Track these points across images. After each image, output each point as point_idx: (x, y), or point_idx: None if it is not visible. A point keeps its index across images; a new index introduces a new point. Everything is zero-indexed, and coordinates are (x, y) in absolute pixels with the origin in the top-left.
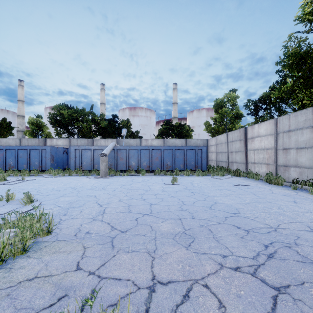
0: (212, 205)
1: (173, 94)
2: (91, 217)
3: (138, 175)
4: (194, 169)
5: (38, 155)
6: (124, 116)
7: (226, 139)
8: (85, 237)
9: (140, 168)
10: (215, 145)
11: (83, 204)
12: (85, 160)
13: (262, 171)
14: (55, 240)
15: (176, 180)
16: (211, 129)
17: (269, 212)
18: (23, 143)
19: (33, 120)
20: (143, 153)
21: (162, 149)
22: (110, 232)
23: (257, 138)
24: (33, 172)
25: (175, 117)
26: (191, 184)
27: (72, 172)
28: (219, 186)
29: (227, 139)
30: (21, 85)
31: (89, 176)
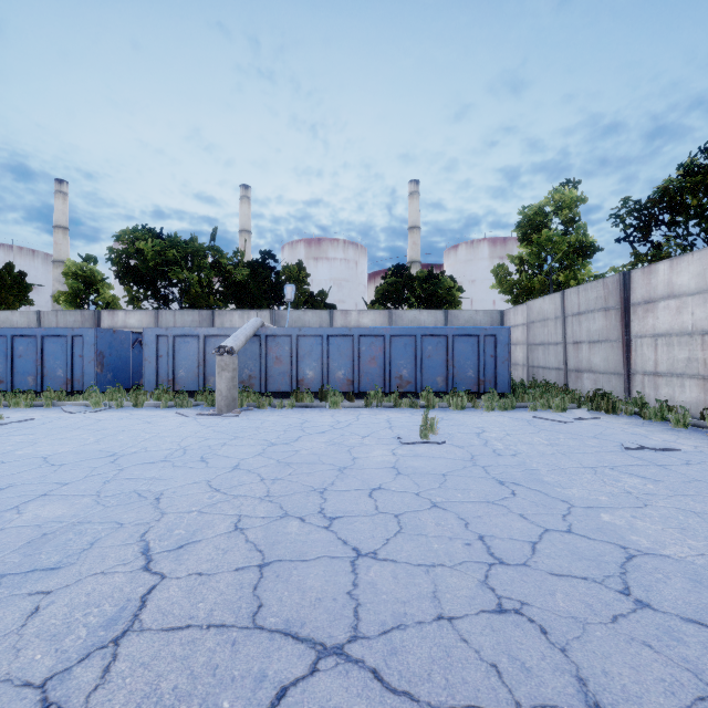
0: (624, 573)
1: (410, 207)
2: (44, 675)
3: (321, 407)
4: (474, 389)
5: (63, 352)
6: (294, 259)
7: (560, 308)
8: None
9: (327, 387)
10: (526, 326)
11: (85, 547)
12: (184, 365)
13: (687, 400)
14: None
15: (433, 427)
16: (512, 285)
17: None
18: (46, 321)
19: (74, 267)
20: (335, 347)
21: (387, 335)
22: None
23: (666, 301)
24: (46, 397)
25: (414, 260)
26: (482, 441)
27: (144, 398)
28: (578, 453)
29: (562, 307)
30: (62, 193)
31: (185, 409)
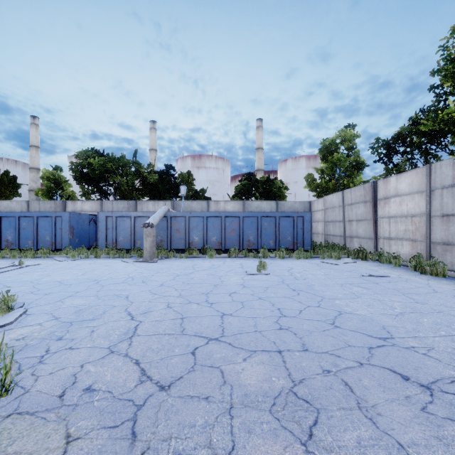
0: (334, 318)
1: (257, 135)
2: (107, 345)
3: (203, 258)
4: (291, 248)
5: (50, 226)
6: (184, 168)
7: (341, 201)
8: (79, 403)
9: (206, 247)
10: (323, 211)
11: (102, 313)
12: (122, 234)
13: (404, 252)
14: (13, 412)
15: (264, 266)
16: (316, 186)
17: (449, 335)
18: (32, 207)
19: (48, 173)
20: (211, 223)
21: (241, 216)
22: (136, 387)
23: (394, 198)
24: (41, 253)
25: (259, 169)
26: (290, 273)
27: (100, 253)
28: (337, 278)
29: (342, 200)
30: (35, 124)
31: (126, 259)
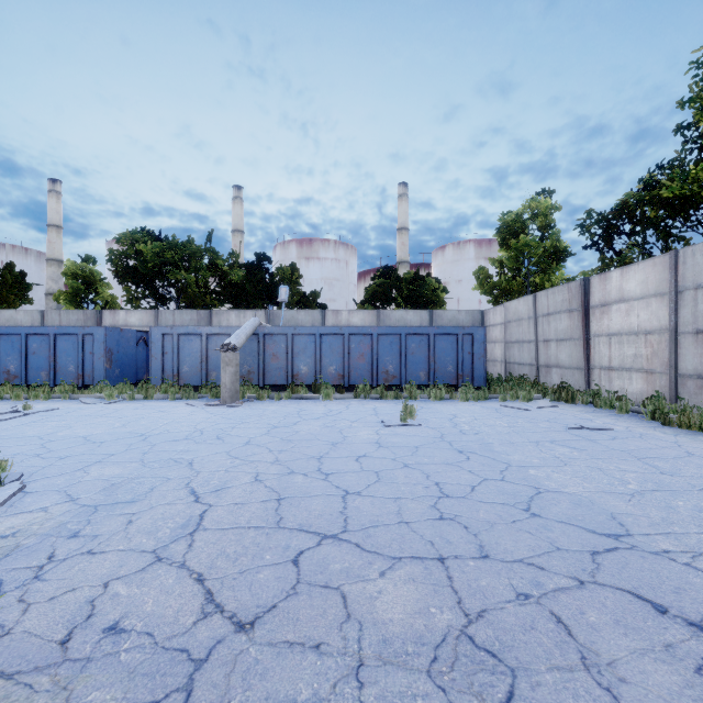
0: (530, 500)
1: (398, 208)
2: (152, 547)
3: (314, 399)
4: (454, 383)
5: (75, 349)
6: (286, 259)
7: (532, 309)
8: (94, 657)
9: (320, 382)
10: (504, 325)
11: (148, 491)
12: (188, 361)
13: (633, 391)
14: None
15: (412, 413)
16: (492, 287)
17: None
18: (50, 320)
19: (74, 267)
20: (327, 344)
21: (375, 333)
22: (196, 625)
23: (618, 304)
24: (60, 391)
25: (403, 260)
26: (452, 424)
27: (153, 391)
28: (529, 432)
29: (534, 308)
30: (56, 192)
31: (192, 400)
